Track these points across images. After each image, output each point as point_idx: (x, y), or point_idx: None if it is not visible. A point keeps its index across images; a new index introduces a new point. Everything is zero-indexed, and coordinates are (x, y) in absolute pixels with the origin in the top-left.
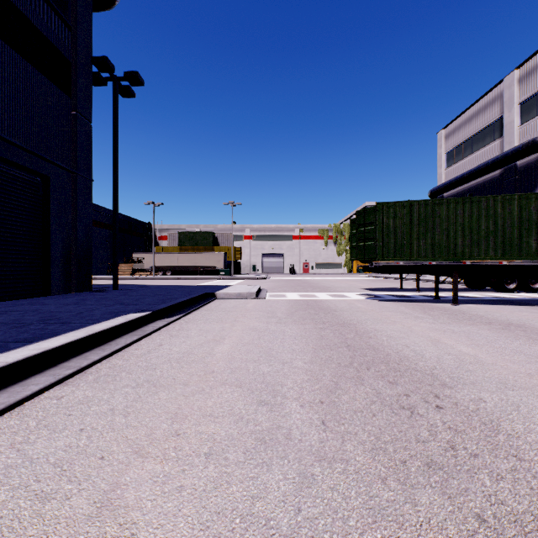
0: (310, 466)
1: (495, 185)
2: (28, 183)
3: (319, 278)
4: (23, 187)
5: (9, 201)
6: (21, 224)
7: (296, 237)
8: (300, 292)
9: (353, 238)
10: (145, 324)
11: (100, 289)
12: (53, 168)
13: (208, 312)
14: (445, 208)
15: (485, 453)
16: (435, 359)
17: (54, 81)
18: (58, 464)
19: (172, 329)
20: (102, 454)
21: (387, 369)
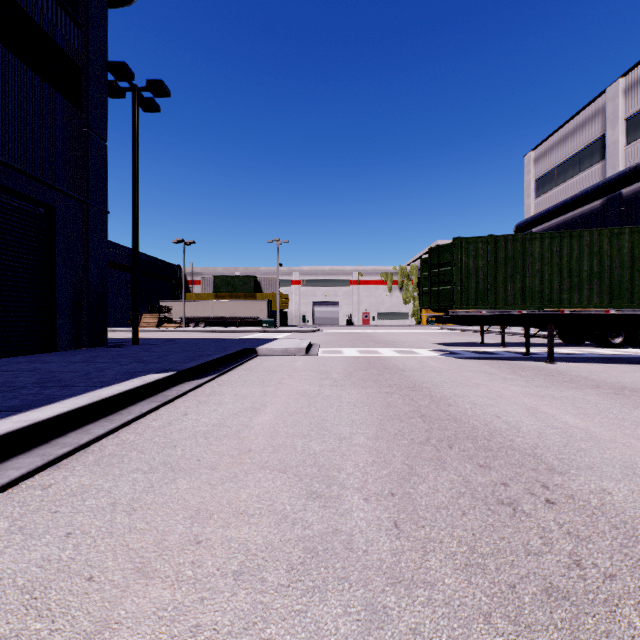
0: (381, 594)
1: (595, 218)
2: (28, 215)
3: (381, 331)
4: (22, 220)
5: (5, 236)
6: (20, 264)
7: (354, 282)
8: (359, 348)
9: (424, 282)
10: (168, 387)
11: (117, 344)
12: (59, 197)
13: (246, 372)
14: (539, 245)
15: (625, 573)
16: (536, 434)
17: (60, 91)
18: (27, 588)
19: (201, 394)
20: (92, 572)
21: (476, 447)
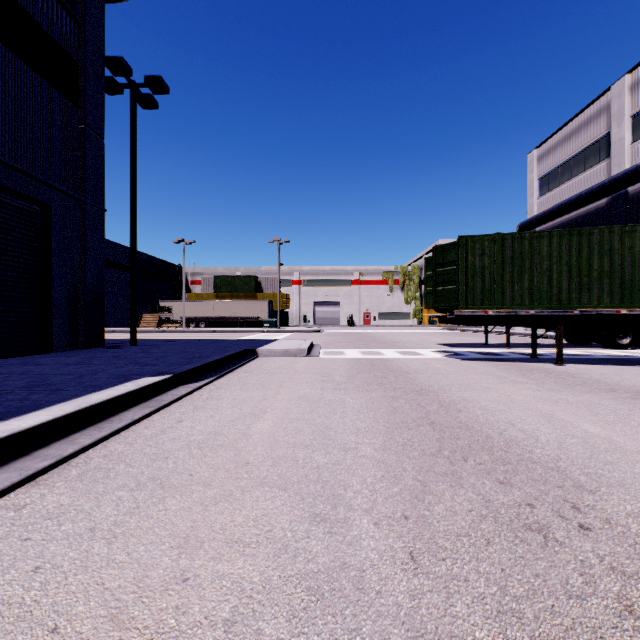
0: None
1: (601, 217)
2: (23, 213)
3: (383, 331)
4: (16, 218)
5: None
6: (14, 263)
7: (355, 282)
8: (362, 349)
9: (428, 281)
10: (164, 391)
11: (115, 345)
12: (55, 194)
13: (246, 374)
14: (547, 243)
15: None
16: (556, 444)
17: (56, 87)
18: None
19: (198, 399)
20: (57, 621)
21: (492, 460)
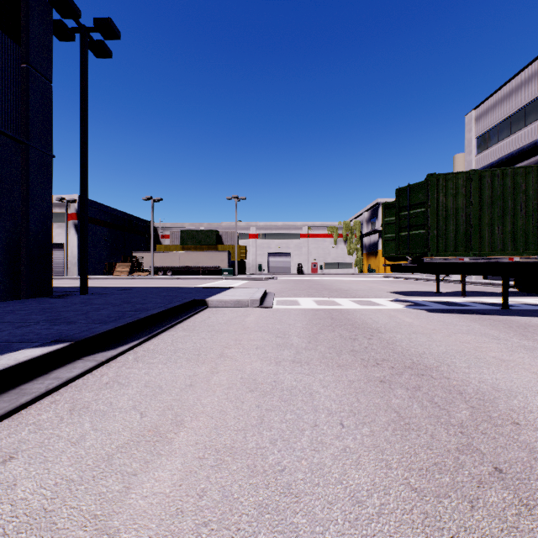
0: None
1: None
2: None
3: (330, 279)
4: None
5: None
6: None
7: (304, 235)
8: (315, 298)
9: (386, 228)
10: (49, 368)
11: (66, 293)
12: None
13: (184, 333)
14: (534, 180)
15: None
16: None
17: None
18: None
19: (93, 384)
20: None
21: None
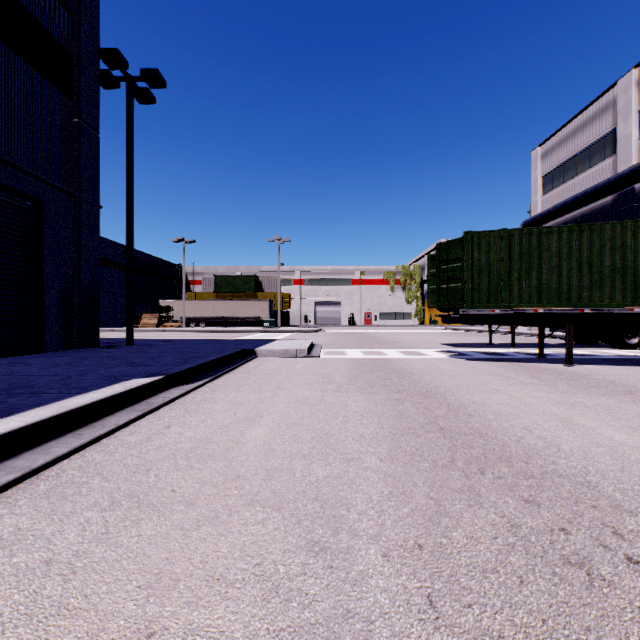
0: None
1: (606, 214)
2: (14, 208)
3: (384, 331)
4: (7, 213)
5: None
6: (4, 260)
7: (356, 281)
8: (363, 349)
9: (431, 279)
10: (155, 393)
11: (111, 344)
12: (47, 189)
13: (243, 375)
14: (556, 239)
15: None
16: (581, 453)
17: (49, 79)
18: None
19: (191, 401)
20: None
21: (513, 473)
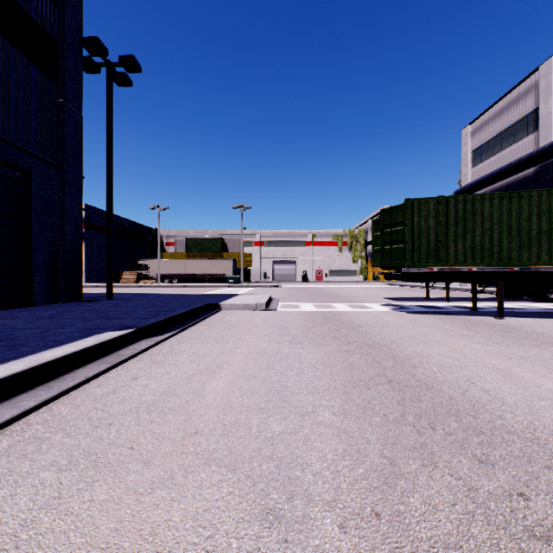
0: None
1: (529, 184)
2: (5, 178)
3: (333, 286)
4: None
5: None
6: None
7: (309, 243)
8: (315, 302)
9: (376, 241)
10: (126, 345)
11: (93, 299)
12: (35, 162)
13: (208, 327)
14: (488, 205)
15: None
16: (525, 407)
17: (36, 63)
18: None
19: (158, 353)
20: None
21: (463, 428)
